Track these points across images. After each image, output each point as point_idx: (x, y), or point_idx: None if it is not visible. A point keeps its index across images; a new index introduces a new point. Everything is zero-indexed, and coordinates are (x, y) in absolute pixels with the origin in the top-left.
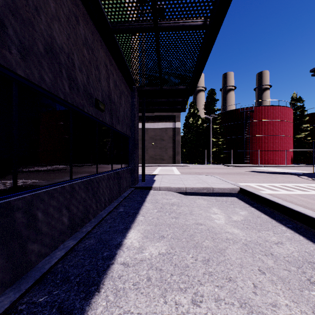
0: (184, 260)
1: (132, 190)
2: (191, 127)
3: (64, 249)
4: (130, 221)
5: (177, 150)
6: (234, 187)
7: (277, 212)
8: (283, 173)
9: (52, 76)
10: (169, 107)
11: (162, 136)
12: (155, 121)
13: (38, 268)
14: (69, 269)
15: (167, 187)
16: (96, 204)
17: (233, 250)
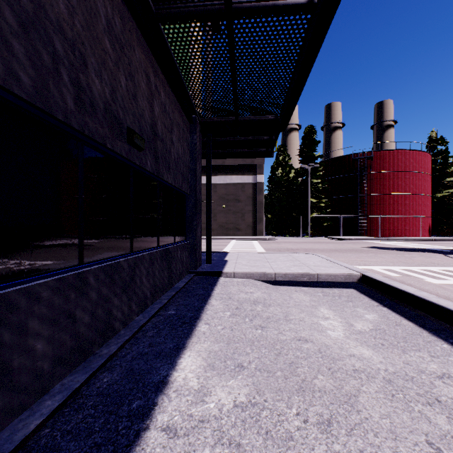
0: (283, 421)
1: (191, 277)
2: (279, 182)
3: (61, 395)
4: (185, 333)
5: (259, 216)
6: (351, 273)
7: (429, 317)
8: (420, 249)
9: (38, 75)
10: (248, 149)
11: (237, 195)
12: (227, 174)
13: (0, 442)
14: (61, 443)
15: (246, 273)
16: (128, 303)
17: (370, 397)
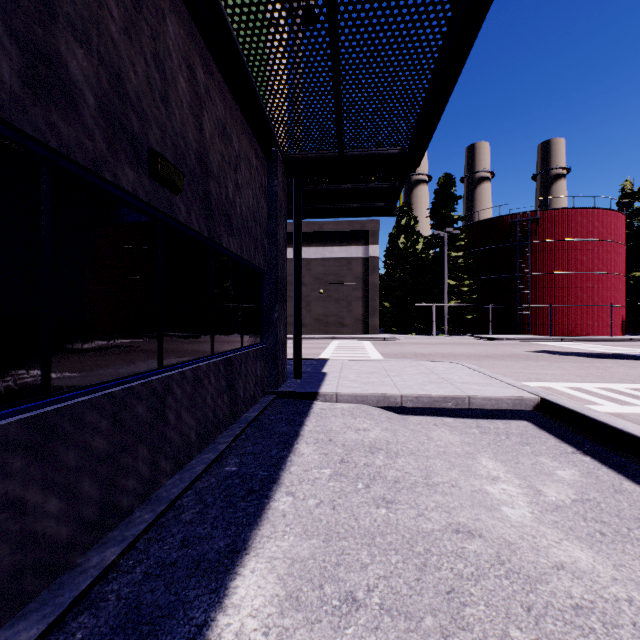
0: None
1: (268, 401)
2: (402, 257)
3: None
4: (251, 515)
5: (373, 306)
6: (524, 395)
7: None
8: (616, 355)
9: None
10: (358, 204)
11: (341, 275)
12: (326, 244)
13: None
14: None
15: (355, 395)
16: (152, 458)
17: None
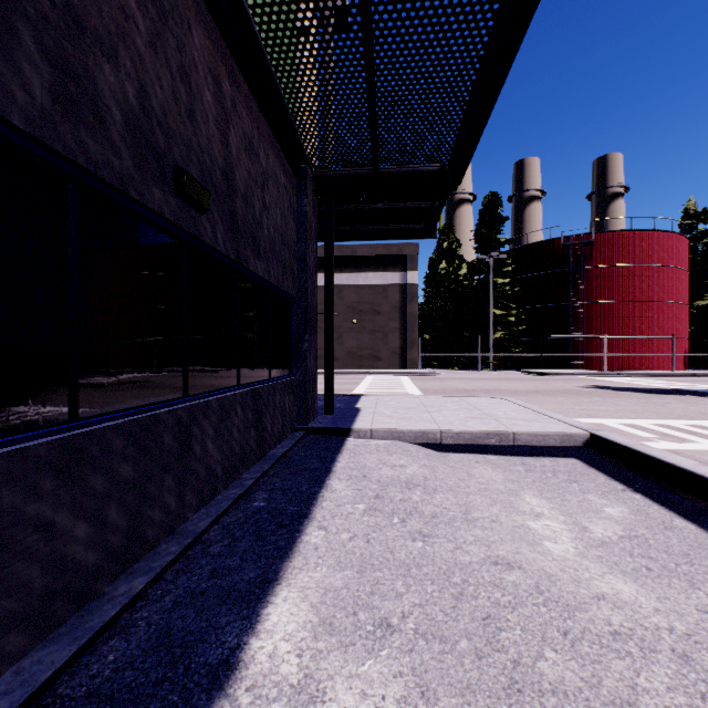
0: None
1: (298, 437)
2: (443, 283)
3: (7, 700)
4: (281, 548)
5: (411, 337)
6: (572, 431)
7: None
8: (676, 391)
9: None
10: (395, 225)
11: (376, 304)
12: (360, 270)
13: None
14: None
15: (391, 431)
16: (177, 490)
17: (661, 705)
